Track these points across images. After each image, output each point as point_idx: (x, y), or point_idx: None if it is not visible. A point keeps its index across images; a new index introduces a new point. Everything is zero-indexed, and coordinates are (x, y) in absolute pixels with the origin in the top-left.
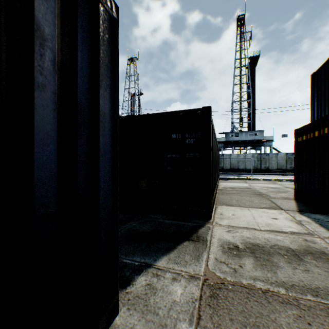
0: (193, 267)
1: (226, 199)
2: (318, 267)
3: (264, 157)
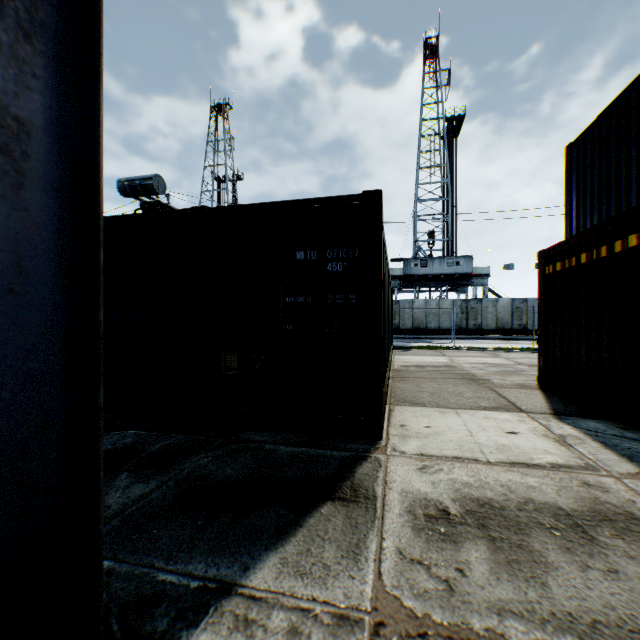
0: (344, 583)
1: (411, 390)
2: (636, 559)
3: (475, 306)
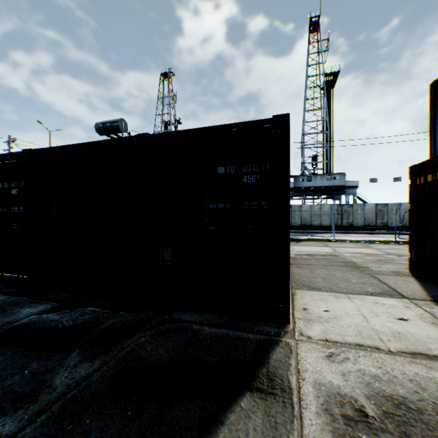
0: None
1: (307, 276)
2: None
3: (347, 209)
